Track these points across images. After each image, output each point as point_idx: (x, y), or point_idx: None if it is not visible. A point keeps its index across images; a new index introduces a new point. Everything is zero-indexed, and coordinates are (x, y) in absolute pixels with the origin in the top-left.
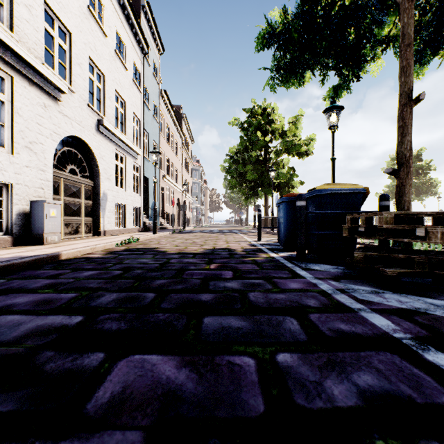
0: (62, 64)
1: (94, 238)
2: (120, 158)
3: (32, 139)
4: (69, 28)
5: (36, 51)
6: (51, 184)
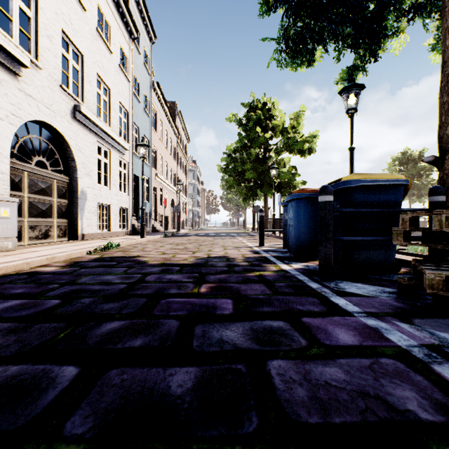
0: (24, 32)
1: (67, 243)
2: (104, 152)
3: None
4: None
5: None
6: (8, 178)
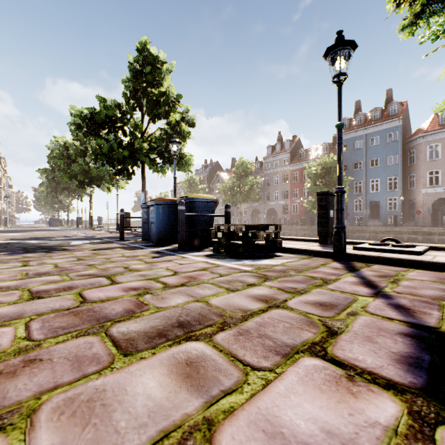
0: None
1: None
2: None
3: None
4: None
5: None
6: None
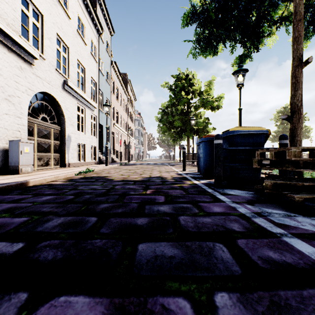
0: (35, 37)
1: (60, 169)
2: (81, 110)
3: (11, 93)
4: (41, 10)
5: (14, 26)
6: (26, 128)
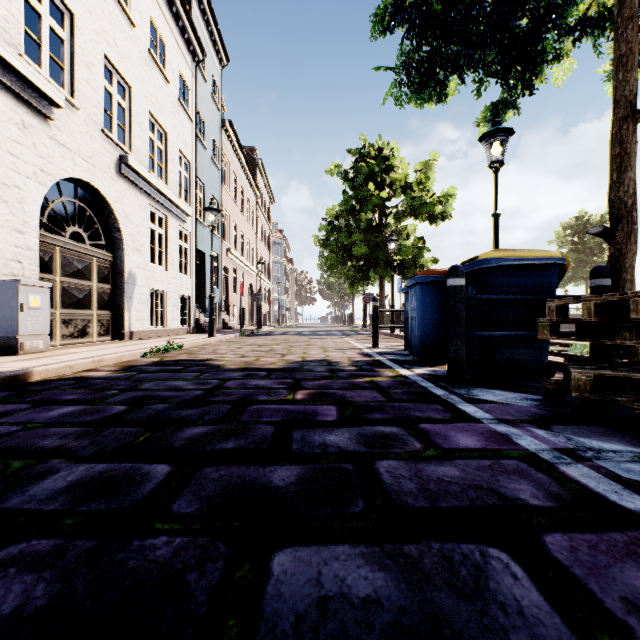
0: (56, 61)
1: (112, 343)
2: (158, 220)
3: (0, 178)
4: (69, 3)
5: (7, 33)
6: (36, 256)
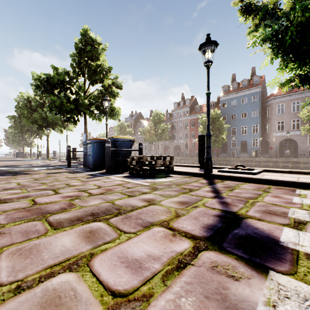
0: None
1: None
2: None
3: None
4: None
5: None
6: None
